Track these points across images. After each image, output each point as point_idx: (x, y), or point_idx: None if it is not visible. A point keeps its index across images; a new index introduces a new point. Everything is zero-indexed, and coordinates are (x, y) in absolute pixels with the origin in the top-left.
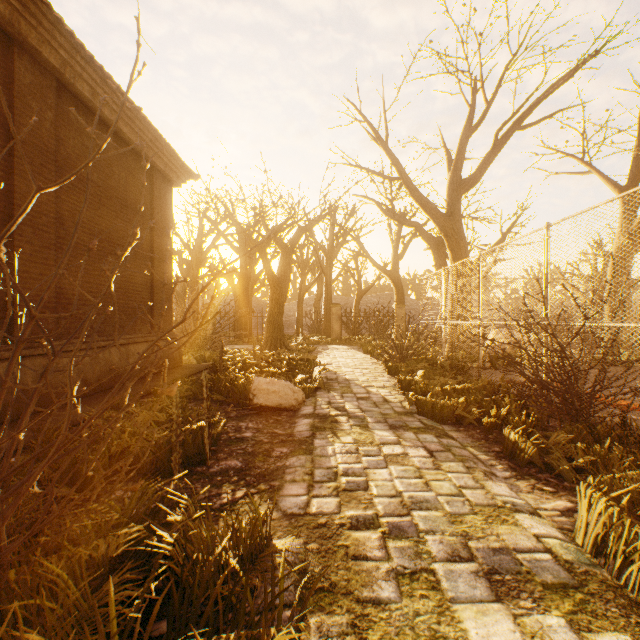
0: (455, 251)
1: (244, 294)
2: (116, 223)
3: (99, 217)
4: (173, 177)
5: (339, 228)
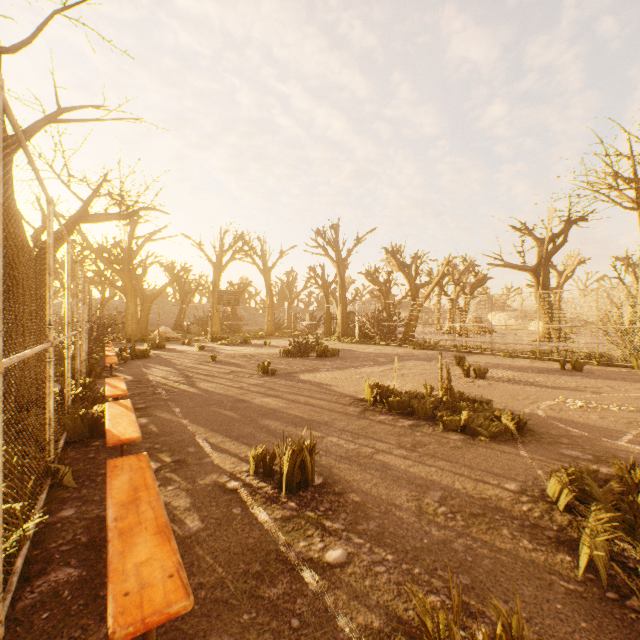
0: (128, 289)
1: None
2: None
3: None
4: None
5: (78, 255)
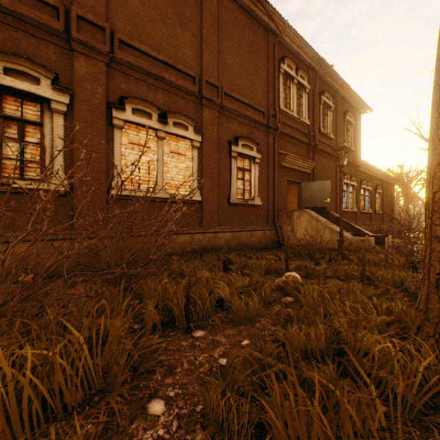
0: None
1: (405, 208)
2: (387, 200)
3: (386, 200)
4: (395, 184)
5: None
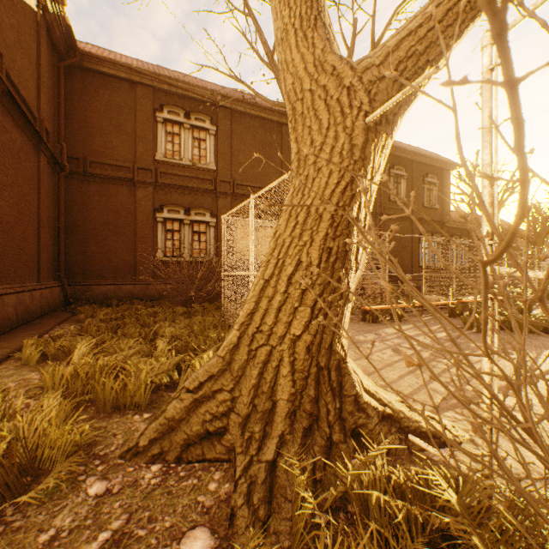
0: None
1: None
2: None
3: None
4: None
5: None
